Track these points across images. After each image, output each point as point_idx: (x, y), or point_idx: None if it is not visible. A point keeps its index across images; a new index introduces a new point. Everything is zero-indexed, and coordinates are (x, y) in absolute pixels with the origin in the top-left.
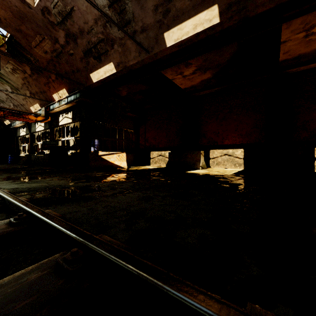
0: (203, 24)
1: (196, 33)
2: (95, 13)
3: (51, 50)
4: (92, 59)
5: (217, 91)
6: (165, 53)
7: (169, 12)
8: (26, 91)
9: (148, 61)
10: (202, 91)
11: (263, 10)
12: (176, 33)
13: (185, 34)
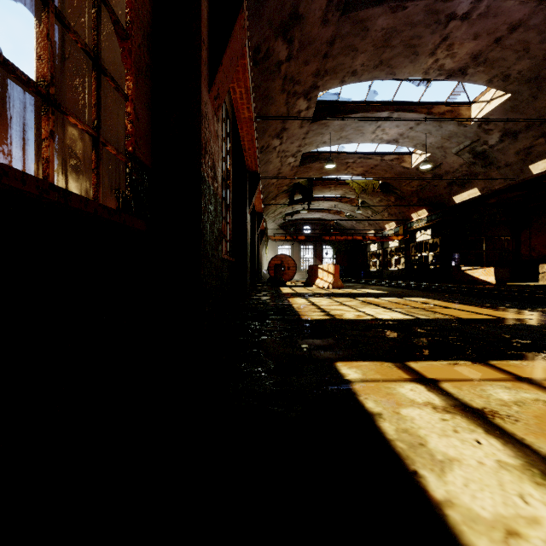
0: None
1: None
2: (460, 162)
3: (417, 185)
4: (455, 187)
5: None
6: (533, 176)
7: (531, 153)
8: (385, 213)
9: (516, 183)
10: None
11: None
12: (541, 165)
13: None
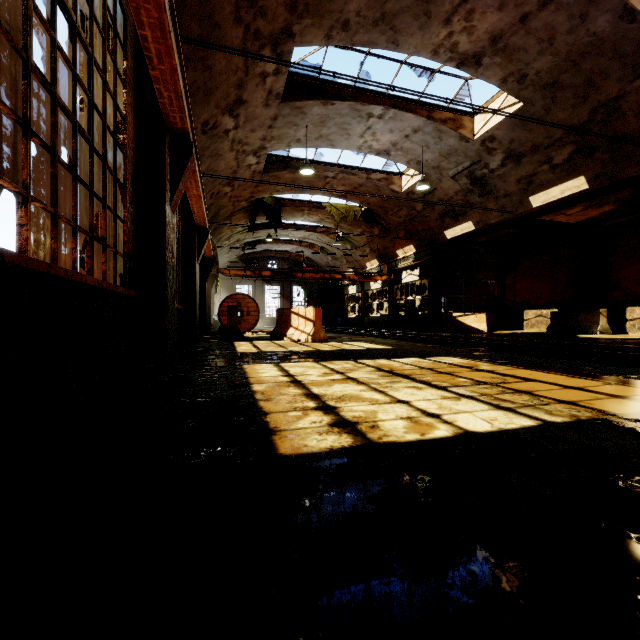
0: (571, 190)
1: (564, 196)
2: (456, 189)
3: (405, 215)
4: (448, 219)
5: (639, 217)
6: (532, 210)
7: (533, 182)
8: (366, 248)
9: (513, 217)
10: (609, 221)
11: (639, 173)
12: (542, 197)
13: (552, 197)
